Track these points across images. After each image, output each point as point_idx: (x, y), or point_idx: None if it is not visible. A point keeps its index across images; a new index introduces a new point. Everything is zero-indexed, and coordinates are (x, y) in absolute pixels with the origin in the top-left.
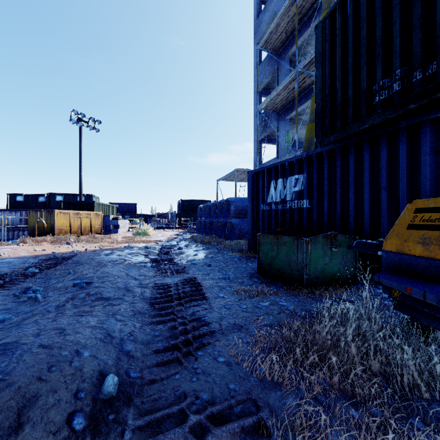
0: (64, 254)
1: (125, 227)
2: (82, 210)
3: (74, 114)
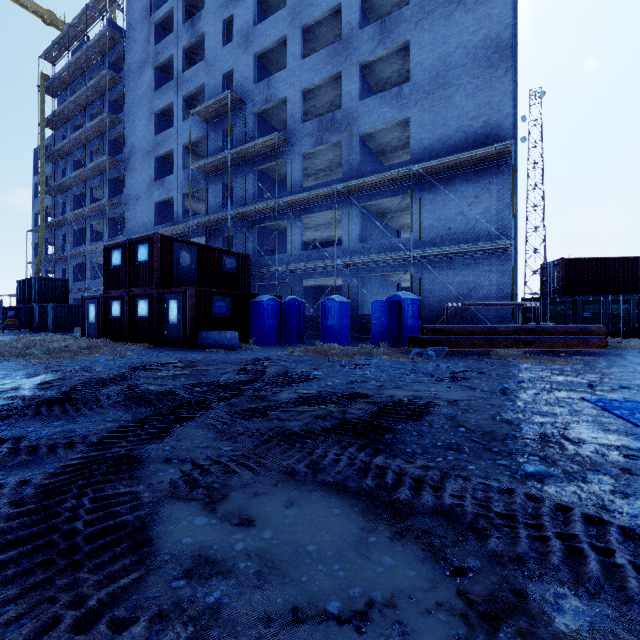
0: None
1: None
2: None
3: None
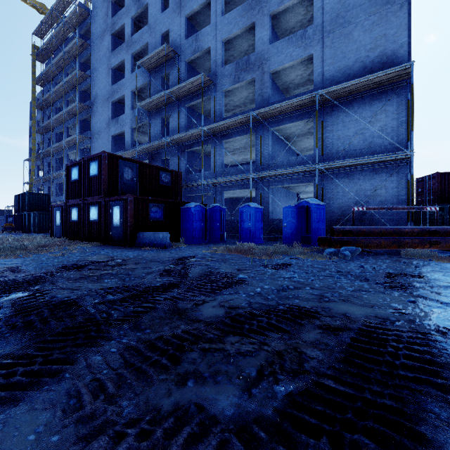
0: None
1: None
2: None
3: None
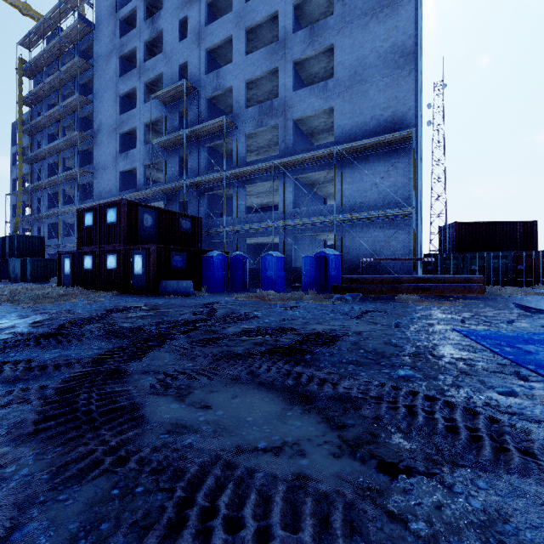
0: None
1: None
2: None
3: None
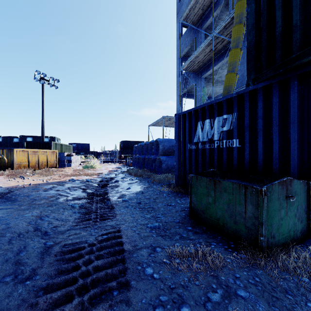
0: (3, 190)
1: (77, 162)
2: (41, 148)
3: (37, 74)
